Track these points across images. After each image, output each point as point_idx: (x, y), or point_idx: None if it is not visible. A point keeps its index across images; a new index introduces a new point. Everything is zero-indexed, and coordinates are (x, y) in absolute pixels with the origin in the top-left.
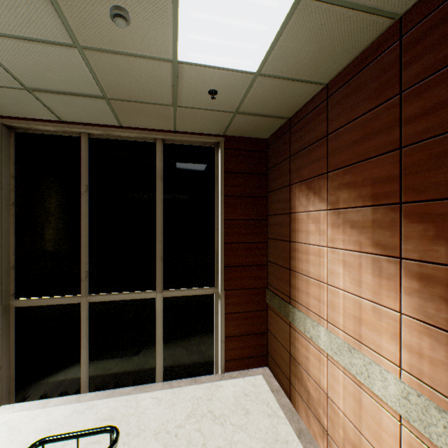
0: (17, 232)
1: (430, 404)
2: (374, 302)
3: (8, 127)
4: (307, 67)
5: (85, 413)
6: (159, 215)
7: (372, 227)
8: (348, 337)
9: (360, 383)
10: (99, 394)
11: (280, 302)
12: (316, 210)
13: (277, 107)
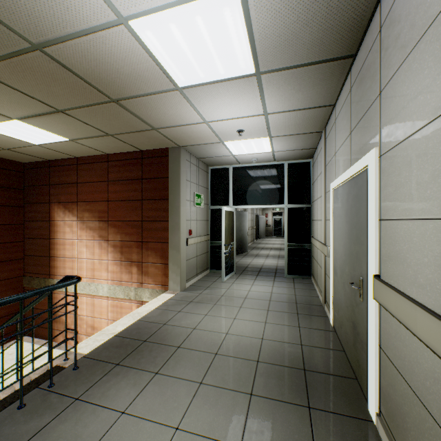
0: None
1: (116, 286)
2: (100, 260)
3: None
4: (69, 151)
5: None
6: None
7: (99, 229)
8: (89, 279)
9: (94, 296)
10: None
11: (41, 281)
12: (71, 220)
13: (43, 155)
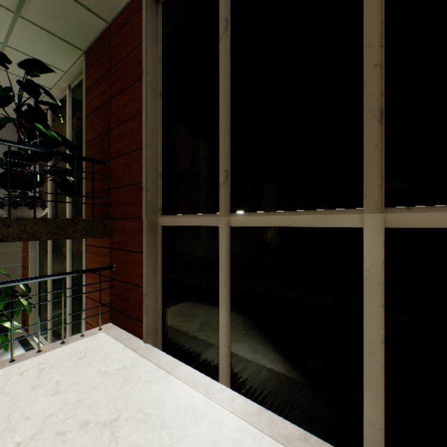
0: (163, 130)
1: None
2: None
3: (155, 0)
4: None
5: (199, 425)
6: None
7: None
8: None
9: None
10: (235, 399)
11: None
12: None
13: None
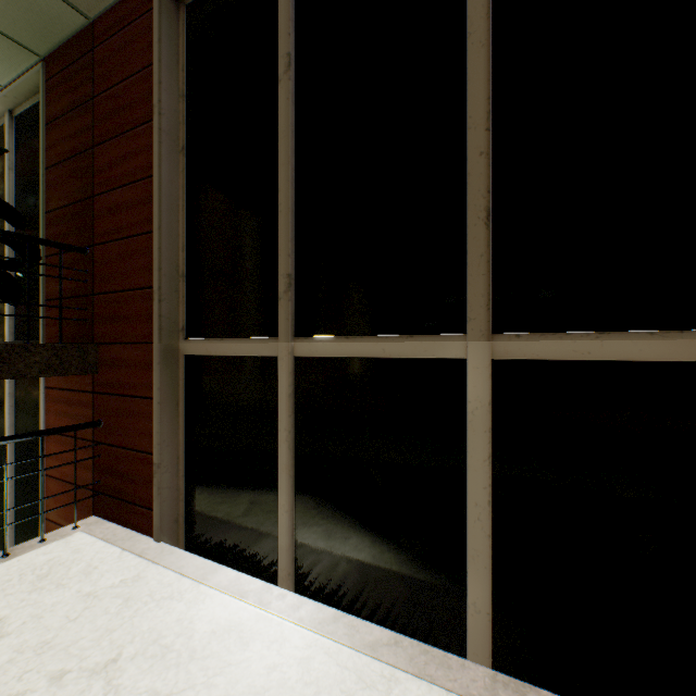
0: (188, 205)
1: None
2: None
3: None
4: None
5: (248, 648)
6: (479, 62)
7: None
8: None
9: None
10: (302, 606)
11: None
12: None
13: None
